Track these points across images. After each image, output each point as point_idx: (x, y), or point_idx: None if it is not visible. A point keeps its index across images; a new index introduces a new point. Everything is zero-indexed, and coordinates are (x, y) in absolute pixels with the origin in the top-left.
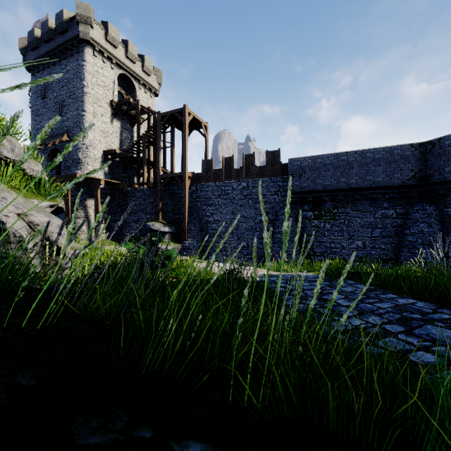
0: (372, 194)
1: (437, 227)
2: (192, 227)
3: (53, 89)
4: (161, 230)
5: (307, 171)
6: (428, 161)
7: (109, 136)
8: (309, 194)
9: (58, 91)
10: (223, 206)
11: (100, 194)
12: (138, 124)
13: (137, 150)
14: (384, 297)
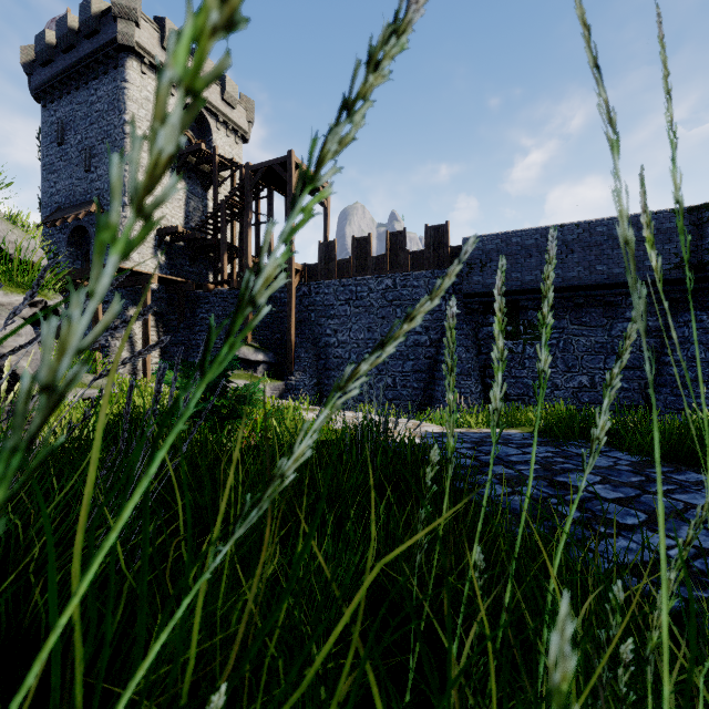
0: (606, 296)
1: None
2: (302, 354)
3: (76, 128)
4: (250, 359)
5: (495, 258)
6: (705, 238)
7: (167, 205)
8: None
9: (83, 133)
10: (353, 318)
11: (152, 299)
12: (214, 186)
13: (213, 228)
14: (683, 479)
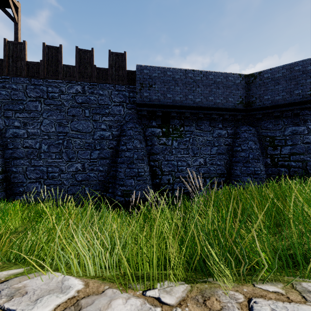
0: (213, 114)
1: (259, 145)
2: None
3: None
4: None
5: (157, 82)
6: (251, 90)
7: None
8: (158, 108)
9: None
10: (43, 113)
11: None
12: None
13: None
14: None
